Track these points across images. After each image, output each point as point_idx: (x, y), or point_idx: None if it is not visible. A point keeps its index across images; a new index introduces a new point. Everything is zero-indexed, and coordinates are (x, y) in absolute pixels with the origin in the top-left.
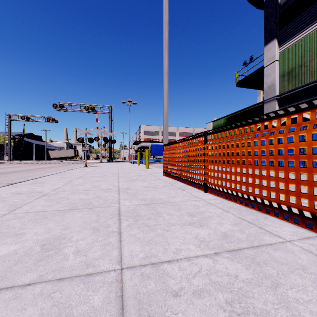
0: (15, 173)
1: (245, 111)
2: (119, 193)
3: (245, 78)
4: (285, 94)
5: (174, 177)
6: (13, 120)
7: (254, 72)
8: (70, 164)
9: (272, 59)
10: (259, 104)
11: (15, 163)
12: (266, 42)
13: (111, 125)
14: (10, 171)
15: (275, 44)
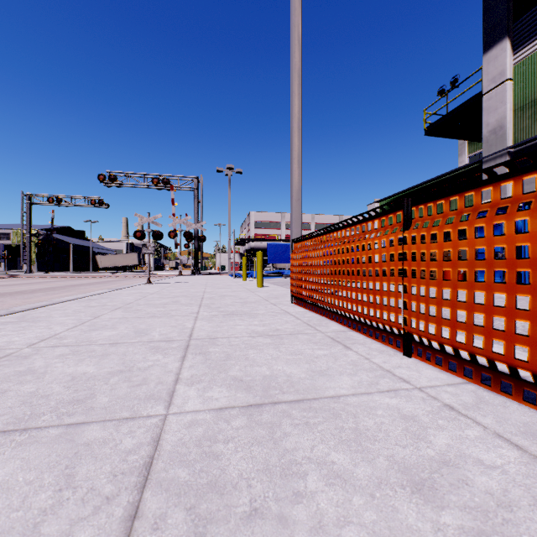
0: (20, 295)
1: (443, 179)
2: (184, 357)
3: (443, 117)
4: (526, 144)
5: (315, 307)
6: (34, 203)
7: (461, 105)
8: (128, 278)
9: (500, 78)
10: (472, 165)
11: (36, 277)
12: (486, 47)
13: (197, 210)
14: (16, 291)
15: (506, 48)
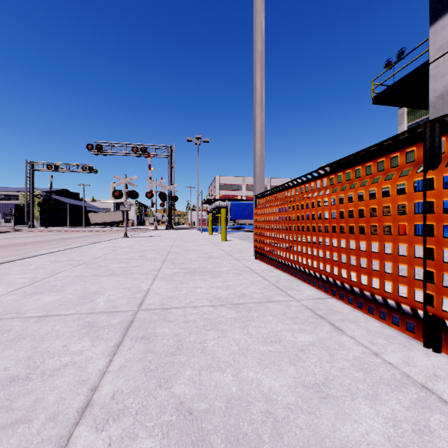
0: (11, 248)
1: (390, 143)
2: (118, 346)
3: (390, 87)
4: None
5: (281, 265)
6: (36, 170)
7: (408, 74)
8: (112, 232)
9: (447, 46)
10: (419, 129)
11: (36, 231)
12: (433, 19)
13: (170, 174)
14: (11, 244)
15: None
